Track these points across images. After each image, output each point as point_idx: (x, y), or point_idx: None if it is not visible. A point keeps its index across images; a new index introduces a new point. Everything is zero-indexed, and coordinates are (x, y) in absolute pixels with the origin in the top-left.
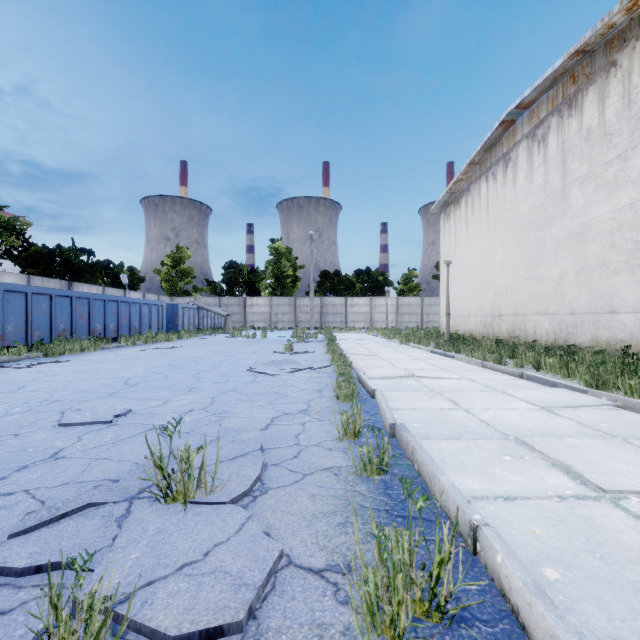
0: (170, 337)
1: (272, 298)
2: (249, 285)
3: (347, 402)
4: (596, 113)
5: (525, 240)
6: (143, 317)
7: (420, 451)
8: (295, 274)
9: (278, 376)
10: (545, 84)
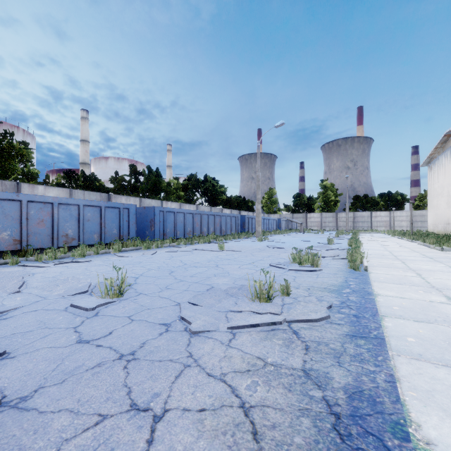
0: (284, 232)
1: (322, 213)
2: (307, 206)
3: None
4: None
5: None
6: (271, 224)
7: None
8: (336, 199)
9: (336, 240)
10: None
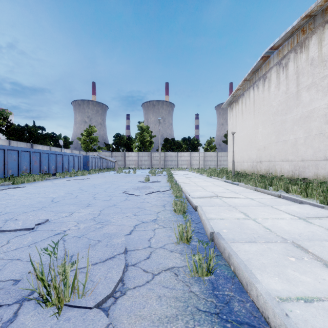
0: (84, 173)
1: (139, 152)
2: (127, 146)
3: (180, 214)
4: (317, 50)
5: (275, 121)
6: (70, 162)
7: (235, 257)
8: (151, 140)
9: (140, 196)
10: (287, 35)
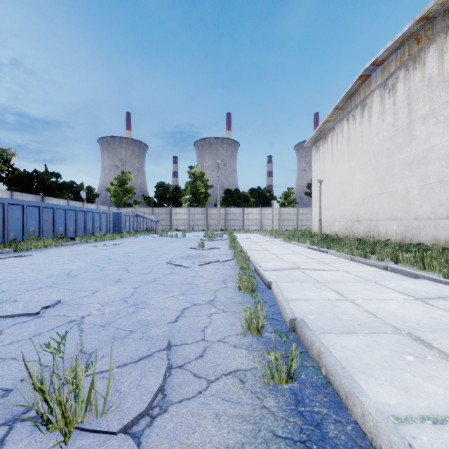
0: (114, 237)
1: (190, 208)
2: (174, 199)
3: (248, 293)
4: (436, 65)
5: (378, 164)
6: (95, 222)
7: (328, 356)
8: (206, 191)
9: (191, 268)
10: (395, 45)
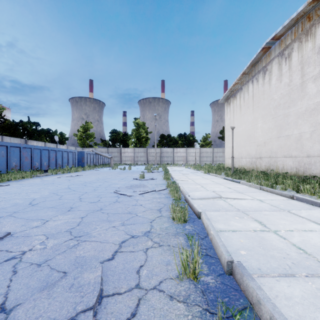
0: (78, 169)
1: (135, 148)
2: (123, 142)
3: (180, 223)
4: None
5: (276, 115)
6: (64, 158)
7: None
8: (147, 136)
9: (133, 197)
10: (291, 23)
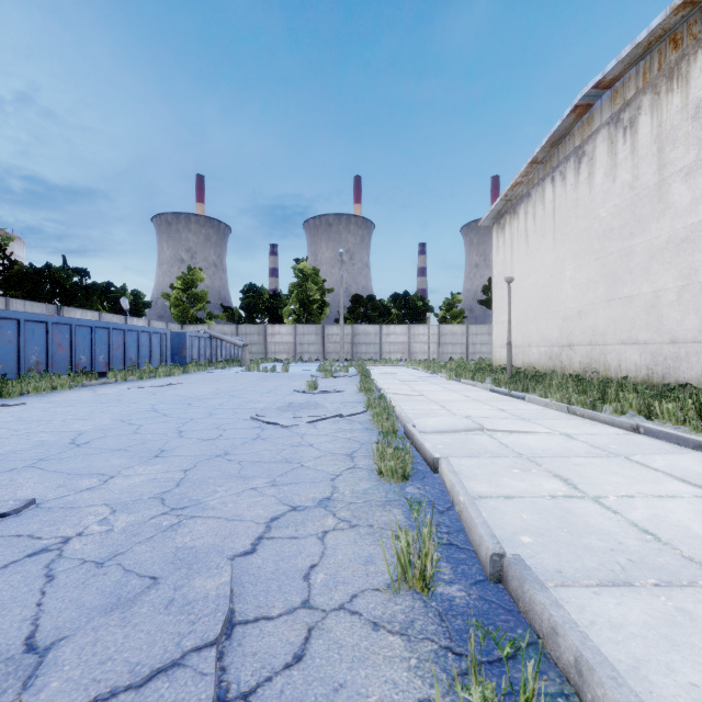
0: (172, 371)
1: (297, 326)
2: (271, 311)
3: (395, 481)
4: None
5: (605, 252)
6: (142, 347)
7: (610, 682)
8: (323, 299)
9: (293, 428)
10: (636, 53)
